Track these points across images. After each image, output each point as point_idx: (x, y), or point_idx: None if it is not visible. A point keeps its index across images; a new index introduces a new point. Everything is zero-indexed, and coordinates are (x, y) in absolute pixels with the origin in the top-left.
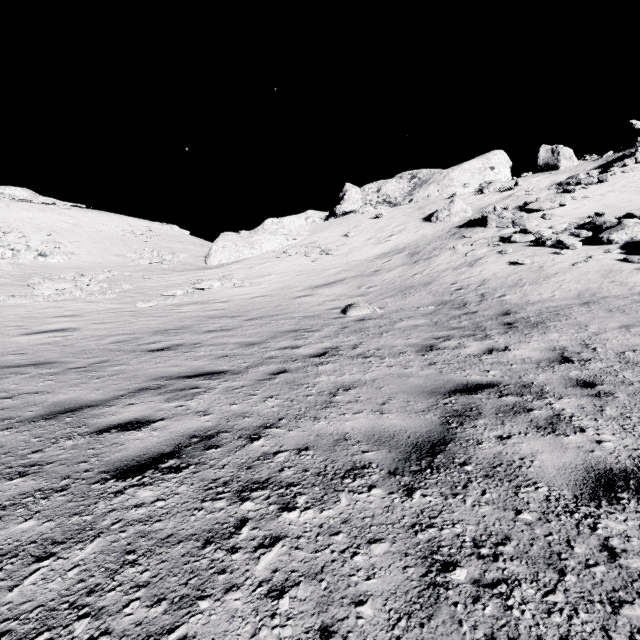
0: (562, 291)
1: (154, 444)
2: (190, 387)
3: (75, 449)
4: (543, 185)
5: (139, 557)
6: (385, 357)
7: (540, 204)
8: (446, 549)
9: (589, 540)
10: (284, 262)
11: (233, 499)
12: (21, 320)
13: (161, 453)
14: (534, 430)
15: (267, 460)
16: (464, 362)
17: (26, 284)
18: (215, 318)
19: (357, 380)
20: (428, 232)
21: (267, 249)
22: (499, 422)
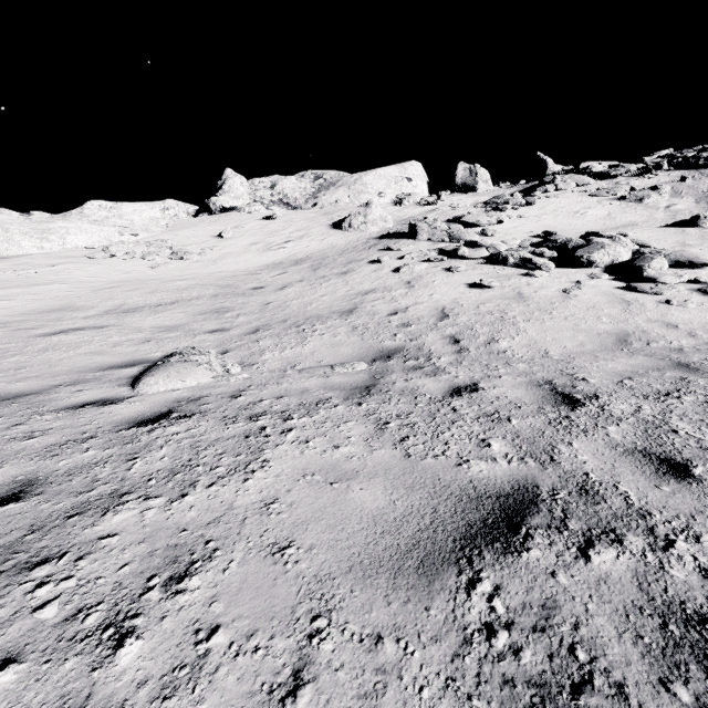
0: (589, 335)
1: None
2: None
3: None
4: (467, 203)
5: None
6: None
7: (477, 217)
8: None
9: None
10: (98, 265)
11: None
12: None
13: None
14: None
15: None
16: None
17: None
18: None
19: None
20: (339, 241)
21: (76, 244)
22: None
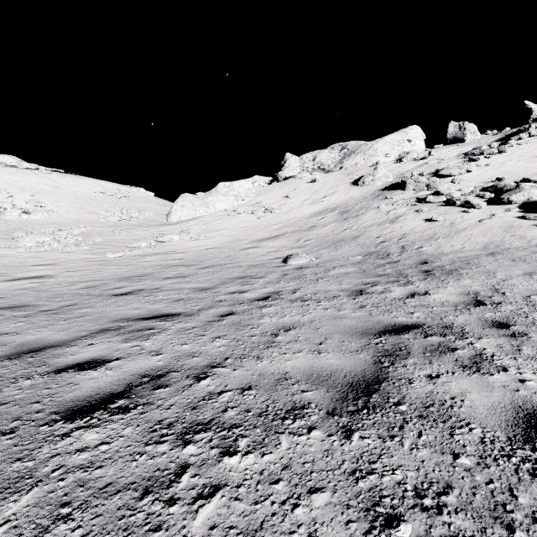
0: (471, 243)
1: (107, 384)
2: (146, 328)
3: (31, 389)
4: (452, 155)
5: (73, 511)
6: (321, 300)
7: (450, 170)
8: (388, 500)
9: (531, 488)
10: (234, 219)
11: (176, 442)
12: (4, 268)
13: (112, 393)
14: (460, 369)
15: (212, 400)
16: (390, 305)
17: (11, 237)
18: (174, 266)
19: (296, 321)
20: (356, 194)
21: (220, 208)
22: (427, 361)
